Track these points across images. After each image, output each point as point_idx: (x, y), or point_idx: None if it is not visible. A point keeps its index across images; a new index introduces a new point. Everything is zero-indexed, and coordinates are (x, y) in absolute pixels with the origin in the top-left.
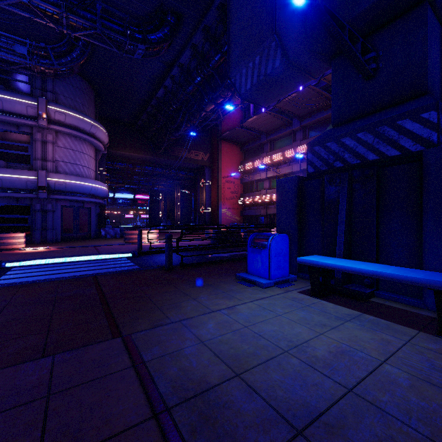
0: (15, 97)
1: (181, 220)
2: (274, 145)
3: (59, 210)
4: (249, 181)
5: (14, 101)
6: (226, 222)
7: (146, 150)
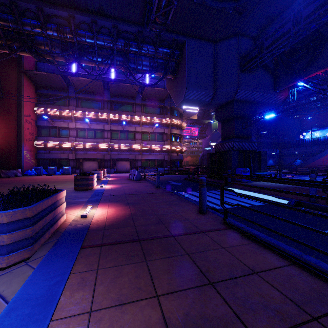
0: None
1: None
2: (81, 103)
3: None
4: (50, 126)
5: None
6: (26, 165)
7: None
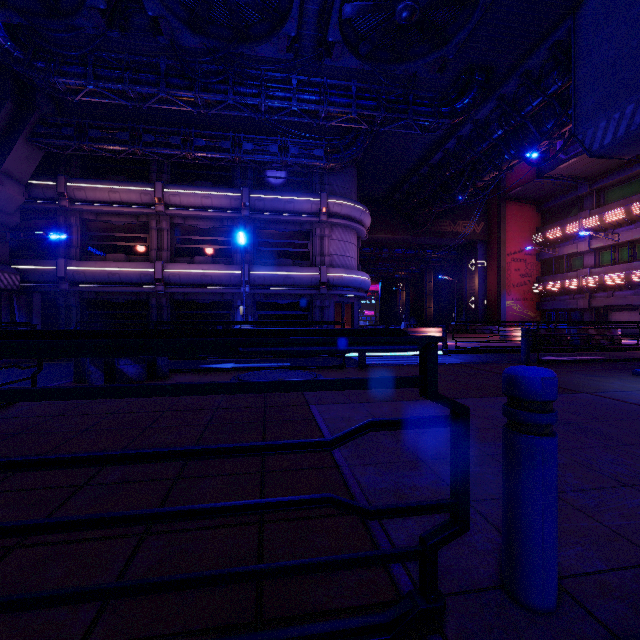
0: (303, 196)
1: (435, 318)
2: (605, 196)
3: (332, 306)
4: (553, 256)
5: (302, 201)
6: (513, 319)
7: (399, 229)
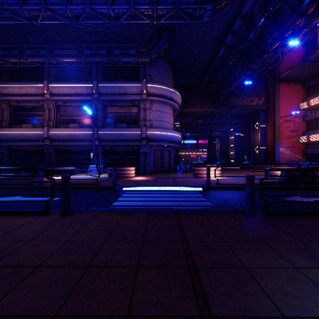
0: (131, 84)
1: (235, 159)
2: None
3: (152, 152)
4: (315, 117)
5: (130, 86)
6: (284, 160)
7: (207, 105)
